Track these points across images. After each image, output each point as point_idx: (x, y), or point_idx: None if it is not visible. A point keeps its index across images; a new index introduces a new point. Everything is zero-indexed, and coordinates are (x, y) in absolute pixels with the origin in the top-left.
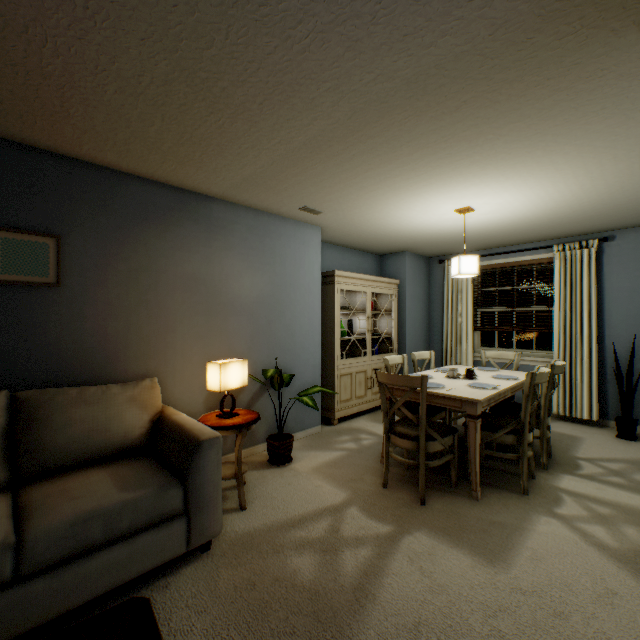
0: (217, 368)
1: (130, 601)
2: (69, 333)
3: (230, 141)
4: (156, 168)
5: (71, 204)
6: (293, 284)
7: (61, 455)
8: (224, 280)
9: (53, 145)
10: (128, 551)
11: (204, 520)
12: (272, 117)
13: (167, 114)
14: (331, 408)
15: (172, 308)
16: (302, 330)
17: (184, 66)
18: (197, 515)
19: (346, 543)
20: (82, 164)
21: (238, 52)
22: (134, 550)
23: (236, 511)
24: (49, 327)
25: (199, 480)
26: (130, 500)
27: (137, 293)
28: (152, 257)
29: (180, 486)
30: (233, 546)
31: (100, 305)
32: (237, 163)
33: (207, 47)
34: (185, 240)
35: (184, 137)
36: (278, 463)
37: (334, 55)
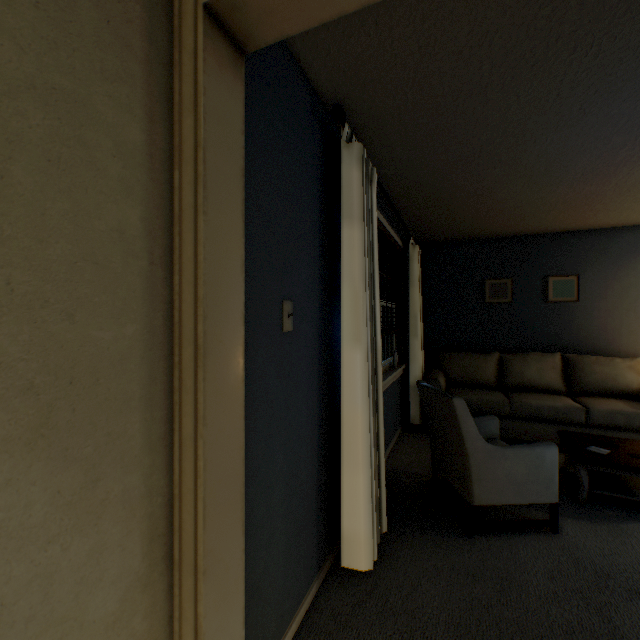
0: None
1: None
2: (582, 327)
3: None
4: None
5: (583, 256)
6: None
7: (589, 387)
8: None
9: (576, 228)
10: (637, 438)
11: None
12: None
13: None
14: None
15: None
16: None
17: None
18: None
19: None
20: (590, 231)
21: None
22: None
23: None
24: (572, 323)
25: None
26: (638, 413)
27: (626, 302)
28: (638, 277)
29: None
30: None
31: (600, 311)
32: None
33: None
34: None
35: None
36: None
37: None
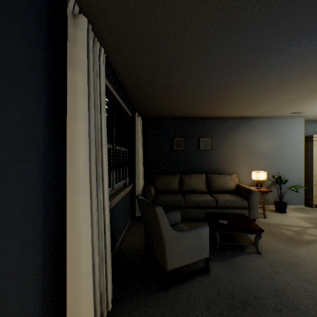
0: (255, 173)
1: (241, 213)
2: (213, 161)
3: (260, 105)
4: (235, 115)
5: (214, 129)
6: (287, 143)
7: (216, 189)
8: (256, 144)
9: (211, 116)
10: (235, 211)
11: (253, 212)
12: (275, 99)
13: (243, 105)
14: (310, 199)
15: (238, 154)
16: (292, 162)
17: (250, 98)
18: (251, 210)
19: (306, 234)
20: (216, 118)
21: (265, 93)
22: (236, 212)
23: (262, 218)
24: (209, 160)
25: (252, 201)
26: (235, 200)
27: (229, 150)
28: (233, 140)
29: (246, 201)
30: (262, 223)
31: (220, 154)
32: (262, 109)
33: (257, 95)
34: (242, 133)
35: (246, 108)
36: (279, 211)
37: (296, 86)
